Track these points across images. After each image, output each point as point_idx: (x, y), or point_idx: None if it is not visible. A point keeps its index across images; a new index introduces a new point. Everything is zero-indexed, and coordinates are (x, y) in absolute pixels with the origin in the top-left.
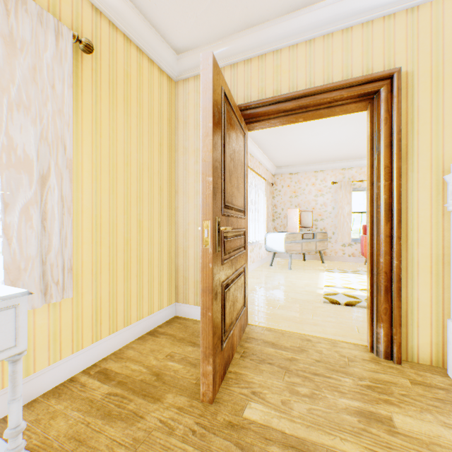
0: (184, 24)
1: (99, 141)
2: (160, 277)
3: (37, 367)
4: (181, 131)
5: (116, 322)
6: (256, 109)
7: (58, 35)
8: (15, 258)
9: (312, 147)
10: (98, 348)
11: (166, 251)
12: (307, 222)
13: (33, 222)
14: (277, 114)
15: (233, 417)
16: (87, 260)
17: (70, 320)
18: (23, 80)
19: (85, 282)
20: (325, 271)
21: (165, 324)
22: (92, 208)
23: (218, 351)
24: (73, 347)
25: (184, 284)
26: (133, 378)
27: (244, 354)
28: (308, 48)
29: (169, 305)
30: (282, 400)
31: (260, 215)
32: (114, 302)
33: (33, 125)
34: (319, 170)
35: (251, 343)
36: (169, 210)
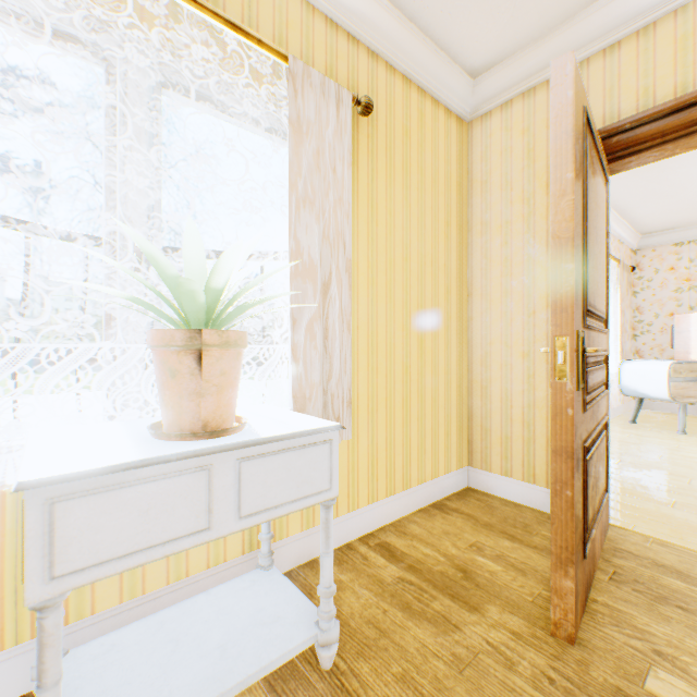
0: (491, 27)
1: (375, 231)
2: (447, 424)
3: (316, 520)
4: (477, 198)
5: (393, 481)
6: (633, 131)
7: (338, 104)
8: (301, 385)
9: None
10: (374, 512)
11: (454, 385)
12: None
13: (316, 341)
14: (684, 129)
15: (623, 683)
16: (363, 393)
17: (346, 468)
18: (308, 170)
19: (360, 422)
20: None
21: (455, 497)
22: (368, 323)
23: (578, 559)
24: (349, 504)
25: (482, 439)
26: (428, 567)
27: (616, 576)
28: None
29: (459, 469)
30: None
31: None
32: (390, 453)
33: (317, 222)
34: None
35: (625, 560)
36: (458, 323)
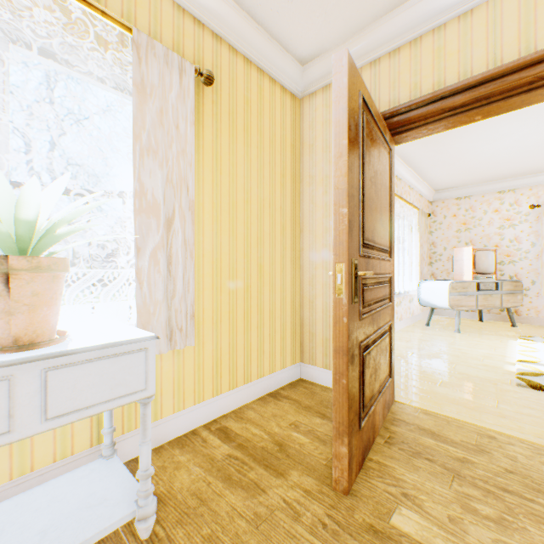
0: (311, 26)
1: (219, 179)
2: (282, 330)
3: (164, 413)
4: (307, 157)
5: (235, 377)
6: (407, 114)
7: (181, 73)
8: (145, 302)
9: (494, 157)
10: (218, 403)
11: (289, 300)
12: (486, 266)
13: (160, 266)
14: (438, 115)
15: (375, 521)
16: (208, 308)
17: (192, 369)
18: (152, 125)
19: (205, 331)
20: (517, 339)
21: (288, 386)
22: (213, 252)
23: (355, 430)
24: (195, 398)
25: (310, 341)
26: (254, 444)
27: (390, 439)
28: (490, 10)
29: (293, 365)
30: (450, 516)
31: (410, 256)
32: (233, 355)
33: (160, 168)
34: (507, 189)
35: (399, 427)
36: (292, 253)
